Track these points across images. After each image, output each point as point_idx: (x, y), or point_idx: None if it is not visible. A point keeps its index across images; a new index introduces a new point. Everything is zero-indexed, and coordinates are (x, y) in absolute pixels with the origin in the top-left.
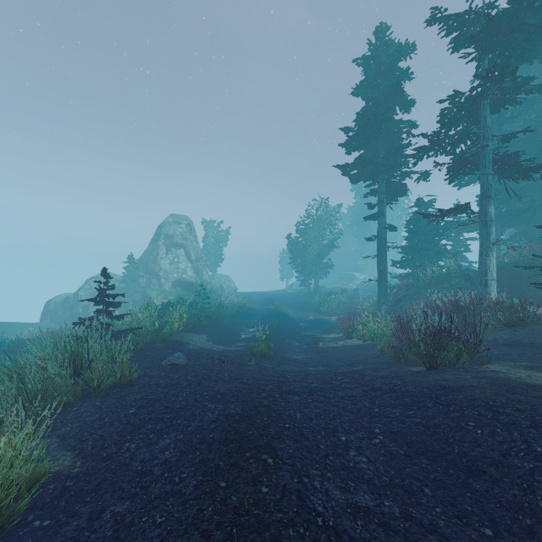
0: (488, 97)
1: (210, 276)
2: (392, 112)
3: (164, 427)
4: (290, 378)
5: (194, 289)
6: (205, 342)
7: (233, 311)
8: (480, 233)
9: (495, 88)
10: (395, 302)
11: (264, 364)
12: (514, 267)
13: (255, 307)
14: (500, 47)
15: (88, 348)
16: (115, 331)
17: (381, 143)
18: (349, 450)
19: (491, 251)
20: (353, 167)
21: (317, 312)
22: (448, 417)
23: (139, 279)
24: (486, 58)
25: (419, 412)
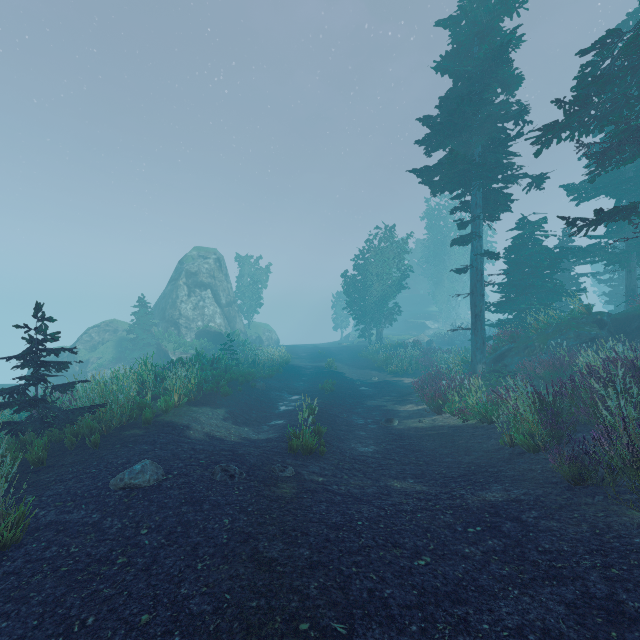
0: None
1: (246, 325)
2: (492, 92)
3: None
4: (362, 529)
5: (223, 341)
6: (219, 423)
7: (271, 370)
8: None
9: None
10: (496, 359)
11: (310, 475)
12: None
13: (301, 365)
14: None
15: None
16: (57, 411)
17: (477, 135)
18: None
19: None
20: (436, 171)
21: (382, 371)
22: None
23: (152, 327)
24: None
25: None
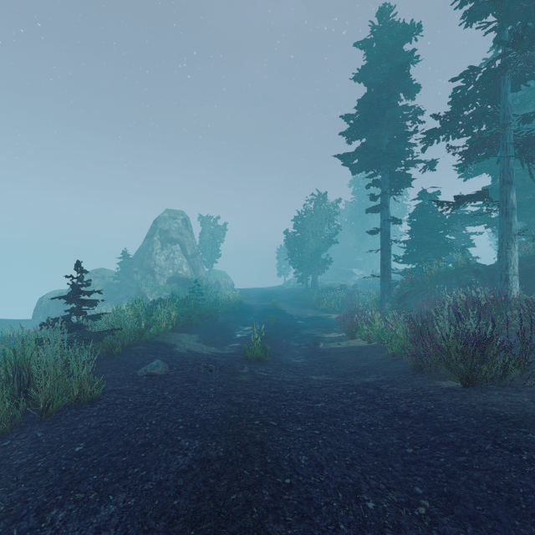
0: (509, 71)
1: (207, 272)
2: (396, 97)
3: (114, 479)
4: (289, 393)
5: (189, 285)
6: (195, 343)
7: (228, 308)
8: (500, 223)
9: (521, 58)
10: (400, 299)
11: (259, 372)
12: (530, 261)
13: (251, 304)
14: (521, 17)
15: (38, 358)
16: (90, 333)
17: (385, 130)
18: (383, 530)
19: (513, 243)
20: (354, 156)
21: (315, 309)
22: (524, 473)
23: (133, 274)
24: (507, 28)
25: (475, 458)
